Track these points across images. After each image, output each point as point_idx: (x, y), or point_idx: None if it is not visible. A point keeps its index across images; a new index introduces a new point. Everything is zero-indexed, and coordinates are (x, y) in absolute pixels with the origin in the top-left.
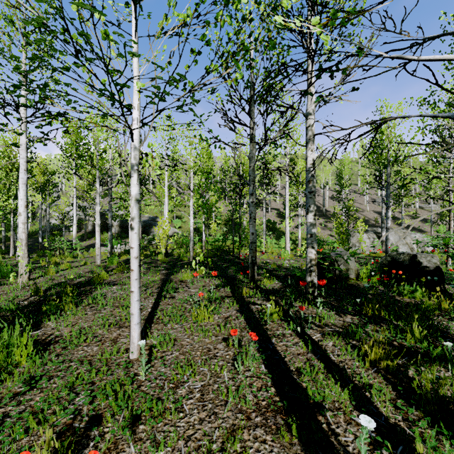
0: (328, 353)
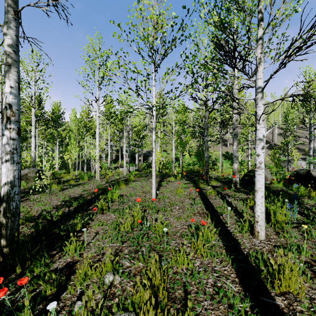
0: (233, 204)
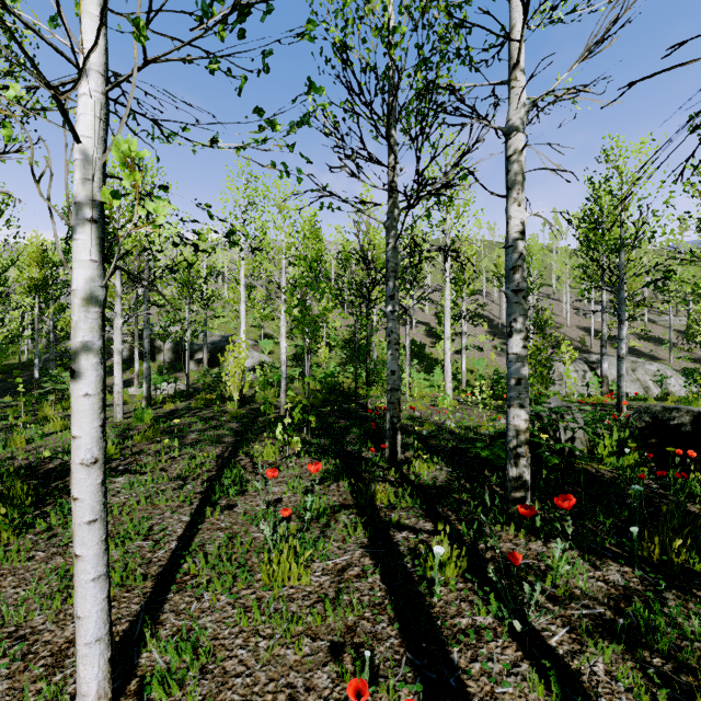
0: None
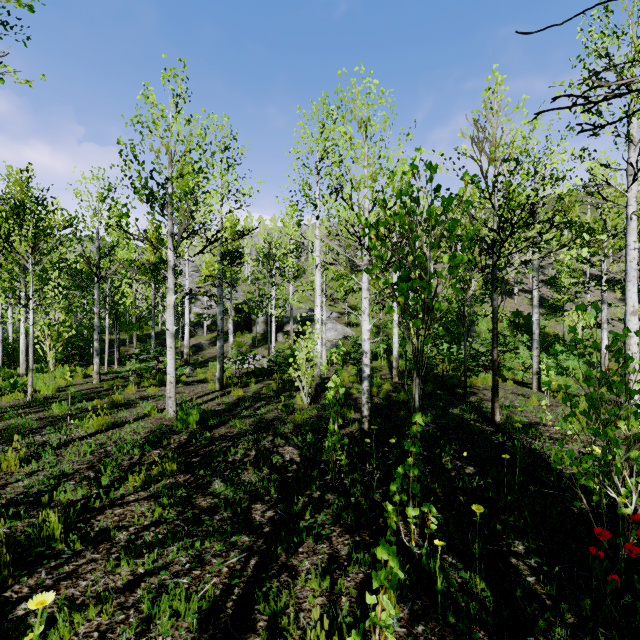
0: None
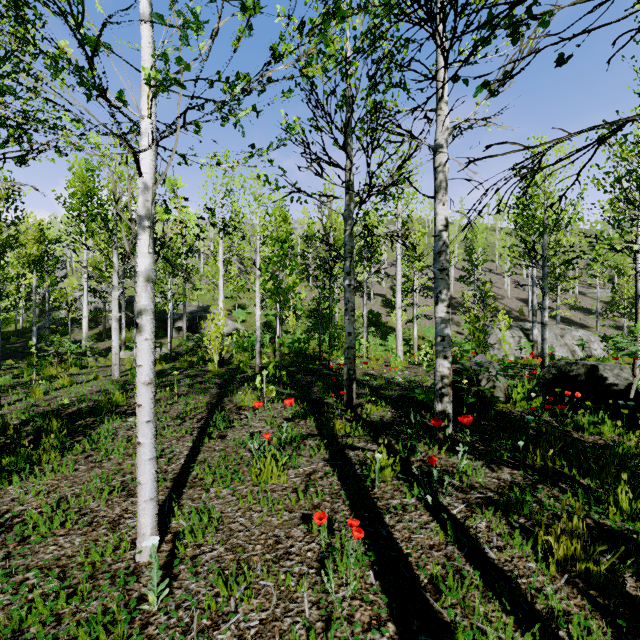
0: (482, 545)
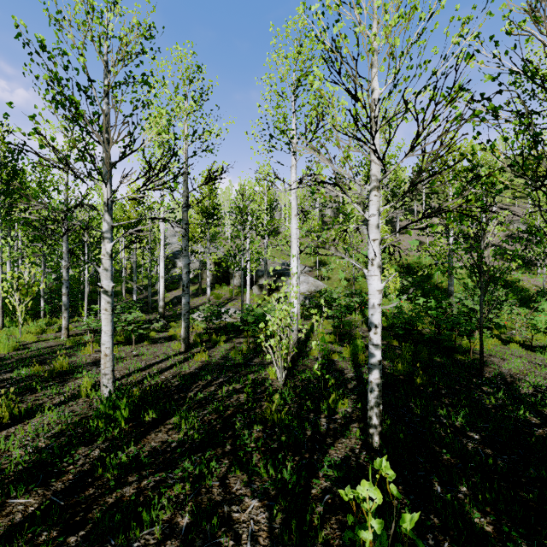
0: None
